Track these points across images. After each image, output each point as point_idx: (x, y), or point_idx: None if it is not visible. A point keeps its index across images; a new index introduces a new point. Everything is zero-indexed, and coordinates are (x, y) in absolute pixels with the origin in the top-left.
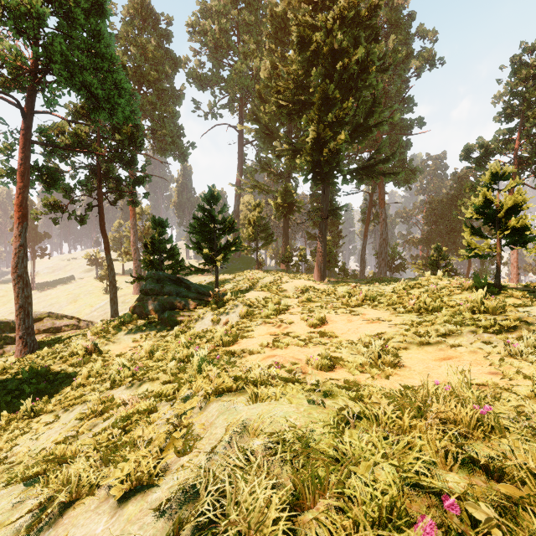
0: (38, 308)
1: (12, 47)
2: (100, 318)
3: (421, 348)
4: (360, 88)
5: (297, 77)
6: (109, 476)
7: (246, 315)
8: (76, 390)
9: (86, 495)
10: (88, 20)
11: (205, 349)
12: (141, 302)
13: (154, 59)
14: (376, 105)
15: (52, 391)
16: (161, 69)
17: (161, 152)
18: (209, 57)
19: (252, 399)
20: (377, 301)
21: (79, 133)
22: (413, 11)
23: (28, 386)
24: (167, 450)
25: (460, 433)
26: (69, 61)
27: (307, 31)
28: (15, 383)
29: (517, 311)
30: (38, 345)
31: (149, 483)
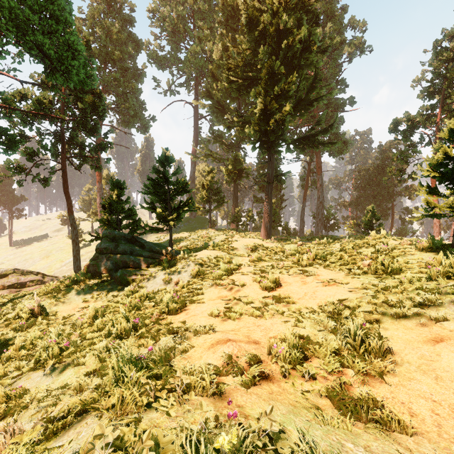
0: (14, 263)
1: None
2: (69, 272)
3: (397, 322)
4: (302, 66)
5: (246, 56)
6: None
7: (198, 274)
8: (3, 365)
9: None
10: None
11: (128, 343)
12: (95, 261)
13: (118, 40)
14: (317, 81)
15: None
16: (124, 50)
17: (125, 124)
18: (168, 41)
19: None
20: (327, 260)
21: (42, 100)
22: (345, 4)
23: None
24: None
25: None
26: (21, 21)
27: (255, 13)
28: None
29: None
30: None
31: None
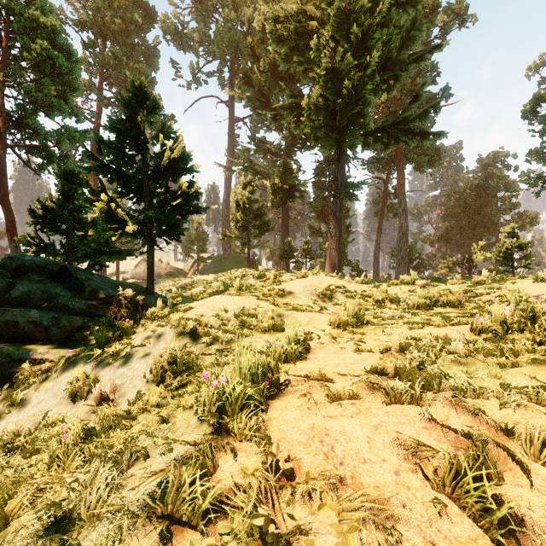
0: None
1: None
2: None
3: None
4: (392, 6)
5: None
6: None
7: (171, 370)
8: None
9: None
10: None
11: None
12: None
13: (119, 3)
14: (417, 26)
15: None
16: (128, 17)
17: None
18: (193, 15)
19: None
20: None
21: None
22: None
23: None
24: None
25: None
26: None
27: None
28: None
29: None
30: None
31: None
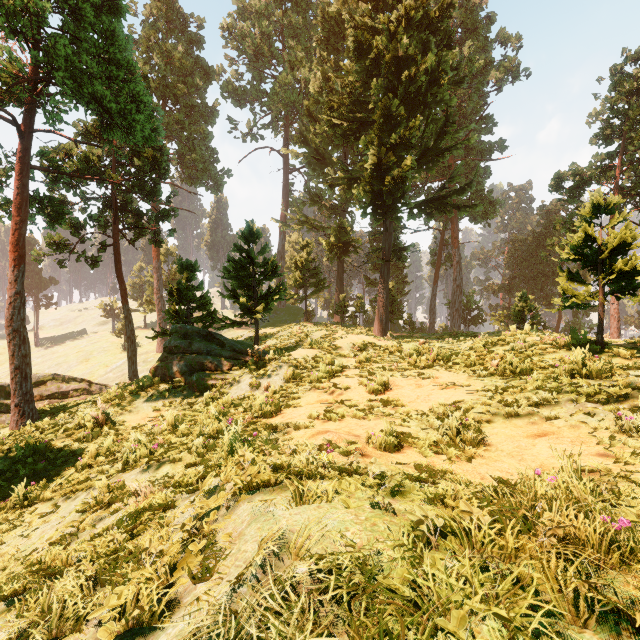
0: (43, 369)
1: (4, 49)
2: (117, 381)
3: (509, 421)
4: (430, 104)
5: (354, 90)
6: (103, 604)
7: (292, 378)
8: (81, 472)
9: (70, 632)
10: (99, 19)
11: (238, 425)
12: (165, 362)
13: (182, 68)
14: (449, 124)
15: (52, 473)
16: (190, 81)
17: (190, 181)
18: (248, 67)
19: (296, 500)
20: (451, 361)
21: (90, 157)
22: (492, 12)
23: (23, 466)
24: (180, 570)
25: (586, 557)
26: (76, 68)
27: (366, 35)
28: (7, 463)
29: (627, 374)
30: (38, 414)
31: (151, 624)
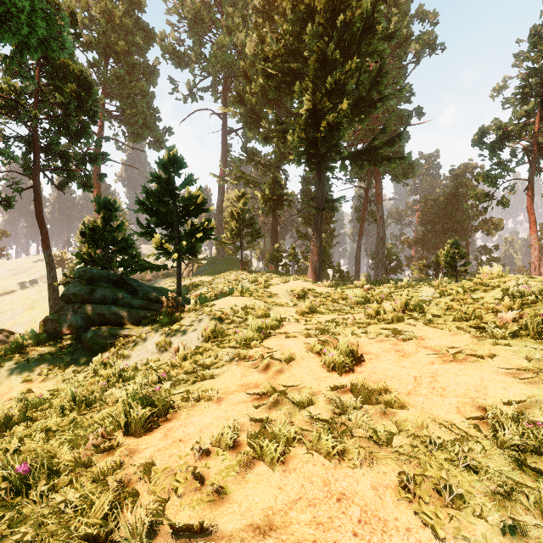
0: None
1: None
2: None
3: None
4: (363, 55)
5: (288, 43)
6: None
7: (213, 335)
8: None
9: None
10: None
11: None
12: (57, 314)
13: (122, 26)
14: (382, 73)
15: None
16: (130, 39)
17: (133, 138)
18: (189, 33)
19: None
20: (425, 311)
21: None
22: None
23: None
24: None
25: None
26: None
27: None
28: None
29: None
30: None
31: None
